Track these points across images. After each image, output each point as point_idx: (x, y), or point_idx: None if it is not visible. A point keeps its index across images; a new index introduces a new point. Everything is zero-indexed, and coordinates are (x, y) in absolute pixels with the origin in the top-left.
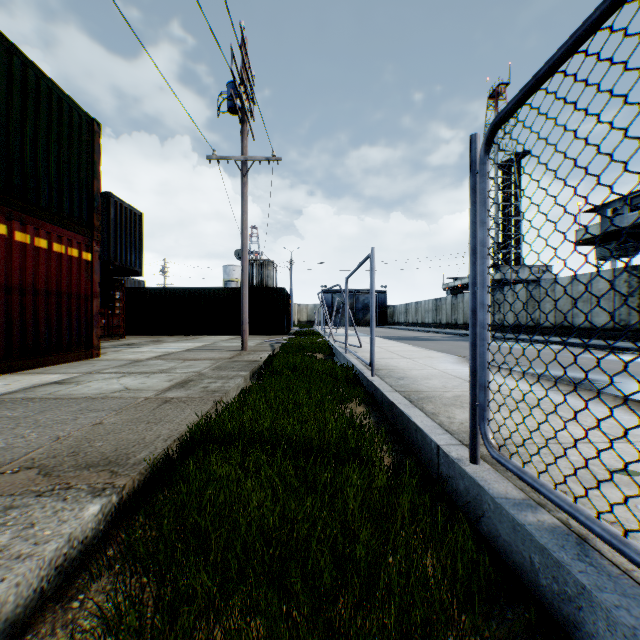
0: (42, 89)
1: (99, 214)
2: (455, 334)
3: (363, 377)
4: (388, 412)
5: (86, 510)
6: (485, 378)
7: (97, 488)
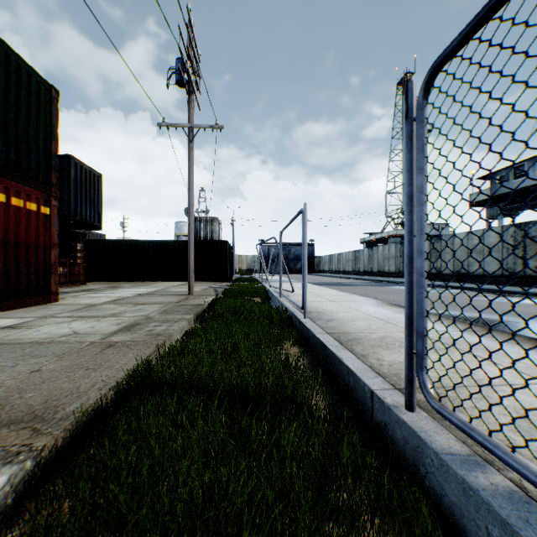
0: None
1: (57, 172)
2: (371, 280)
3: (296, 319)
4: (320, 353)
5: None
6: (423, 326)
7: (11, 452)
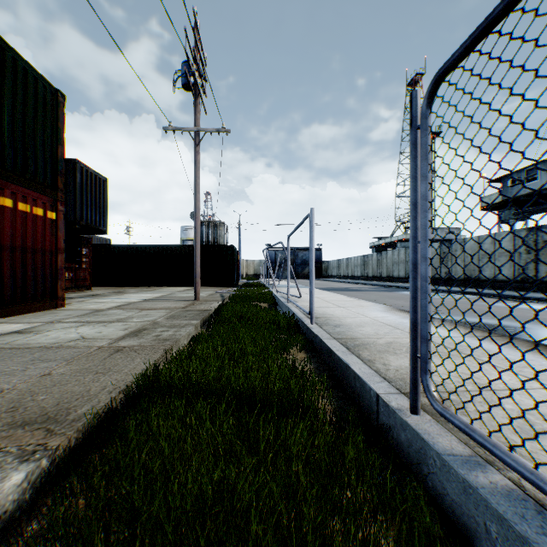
0: (7, 60)
1: (63, 177)
2: (380, 285)
3: (303, 325)
4: (327, 358)
5: (8, 480)
6: (427, 331)
7: (27, 451)
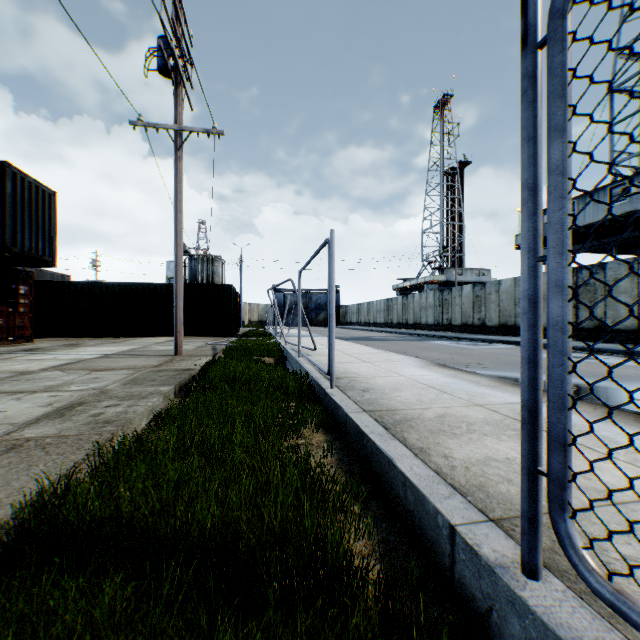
0: None
1: None
2: (407, 334)
3: (320, 389)
4: (355, 442)
5: None
6: (565, 427)
7: None
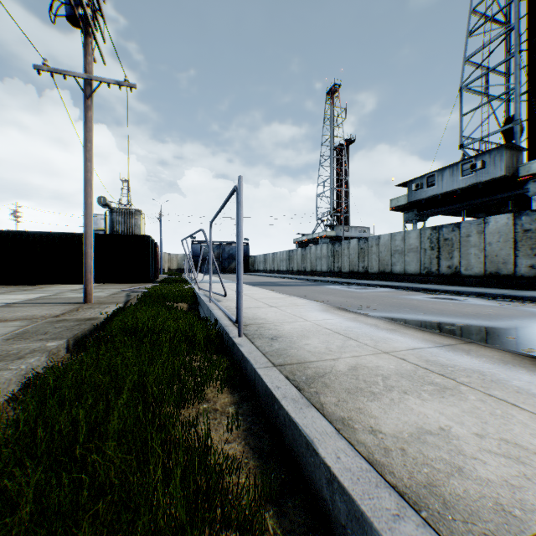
0: None
1: None
2: (305, 279)
3: (228, 337)
4: (265, 404)
5: None
6: None
7: None
